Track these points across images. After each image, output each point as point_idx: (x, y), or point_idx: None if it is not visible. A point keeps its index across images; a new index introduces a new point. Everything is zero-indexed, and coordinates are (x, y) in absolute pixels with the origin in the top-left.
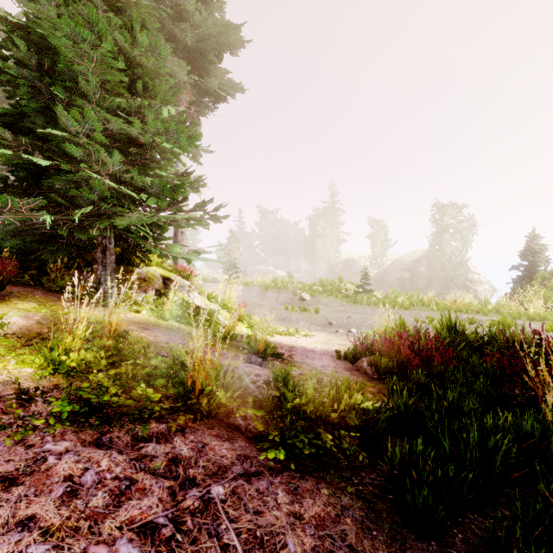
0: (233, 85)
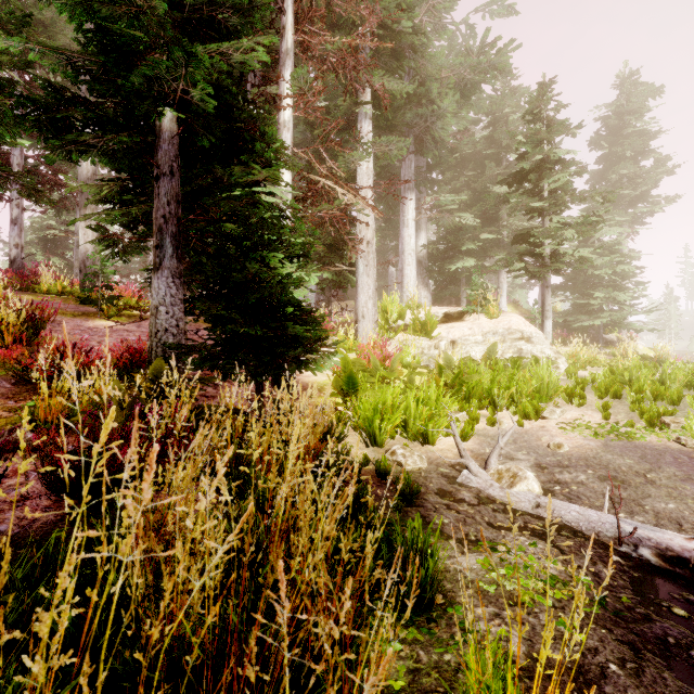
0: (669, 199)
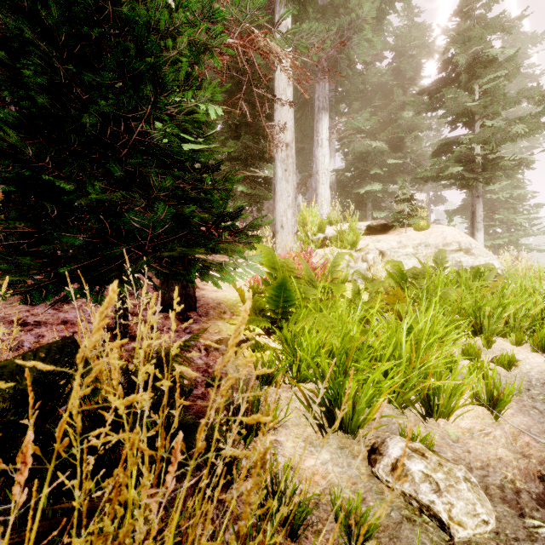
0: None
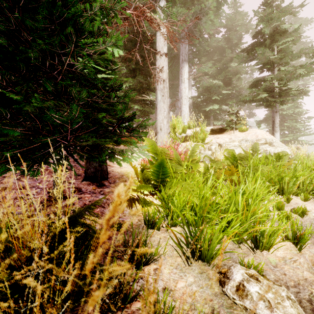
0: None
